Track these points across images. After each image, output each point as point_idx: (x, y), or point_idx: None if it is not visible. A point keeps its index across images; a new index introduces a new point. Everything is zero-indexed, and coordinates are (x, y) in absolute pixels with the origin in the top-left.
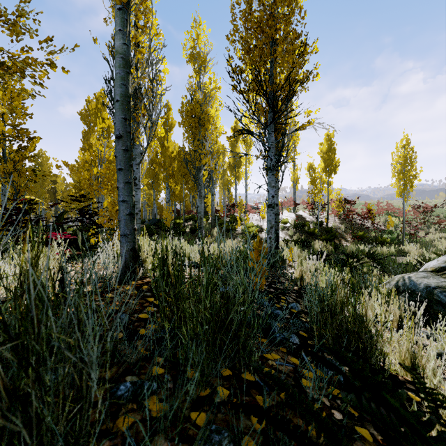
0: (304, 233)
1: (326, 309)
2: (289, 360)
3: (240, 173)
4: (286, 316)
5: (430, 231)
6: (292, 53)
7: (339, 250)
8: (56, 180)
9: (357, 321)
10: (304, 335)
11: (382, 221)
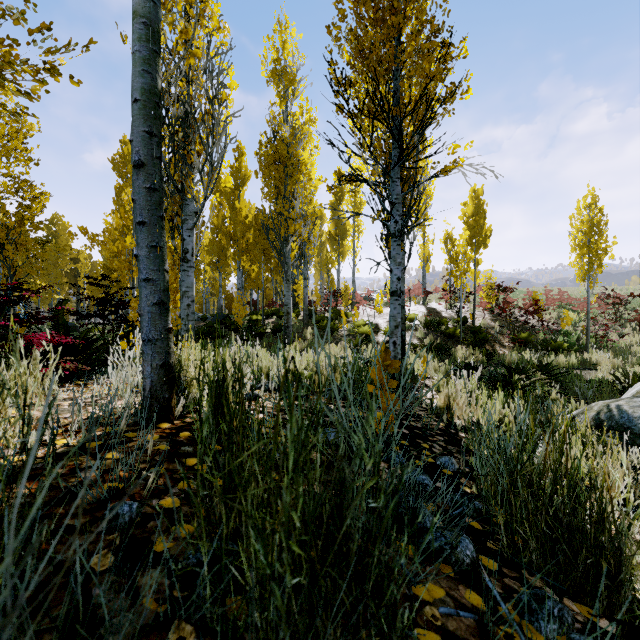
0: (440, 335)
1: (519, 481)
2: (463, 599)
3: (345, 247)
4: (437, 485)
5: (625, 331)
6: (429, 54)
7: (493, 360)
8: (77, 258)
9: (595, 515)
10: (476, 527)
11: (554, 318)
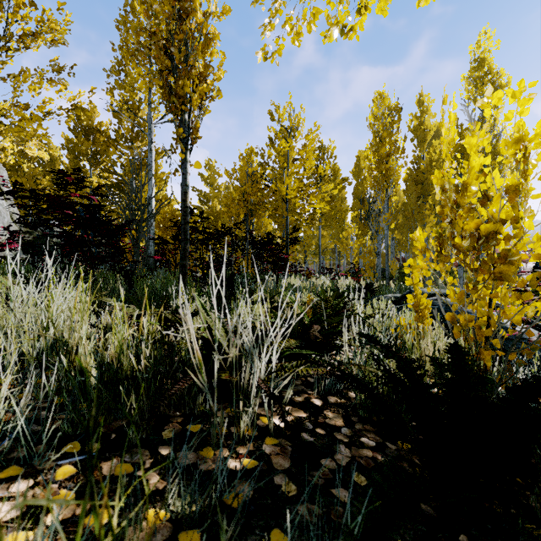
0: None
1: None
2: None
3: None
4: None
5: None
6: None
7: None
8: None
9: None
10: None
11: None
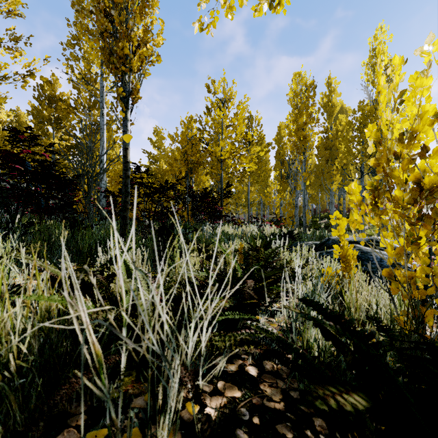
0: None
1: None
2: None
3: None
4: None
5: None
6: None
7: None
8: None
9: None
10: None
11: None
